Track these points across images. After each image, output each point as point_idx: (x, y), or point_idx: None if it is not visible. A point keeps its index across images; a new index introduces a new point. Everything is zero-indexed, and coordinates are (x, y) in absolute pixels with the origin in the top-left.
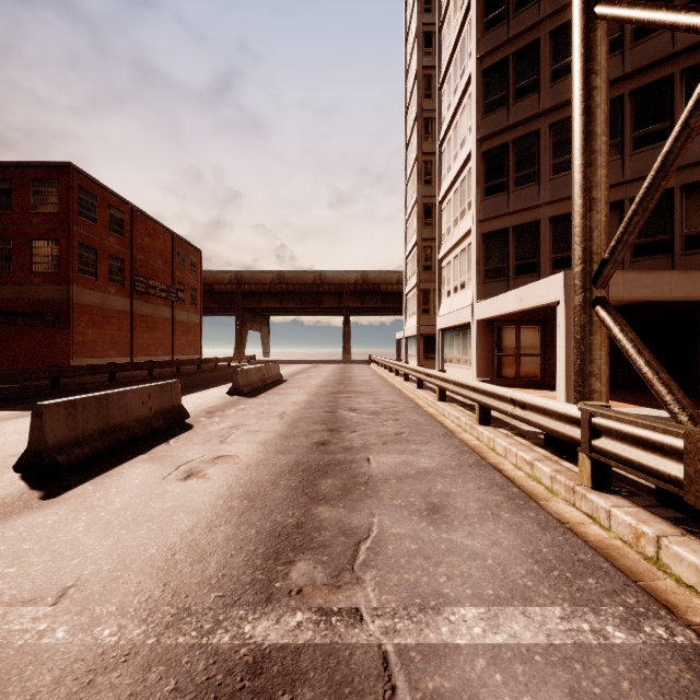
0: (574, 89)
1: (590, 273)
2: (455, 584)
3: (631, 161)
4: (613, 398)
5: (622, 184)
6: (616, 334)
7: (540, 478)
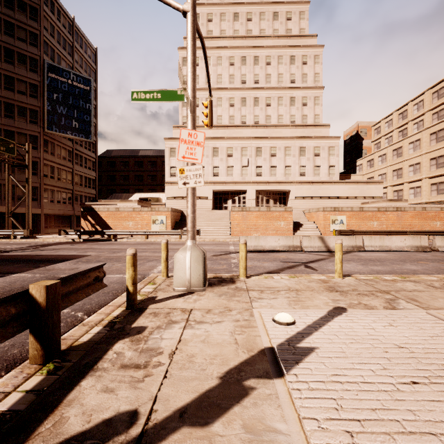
0: (7, 185)
1: (9, 212)
2: (8, 242)
3: (4, 174)
4: (0, 235)
5: (1, 179)
6: (14, 221)
7: (4, 241)
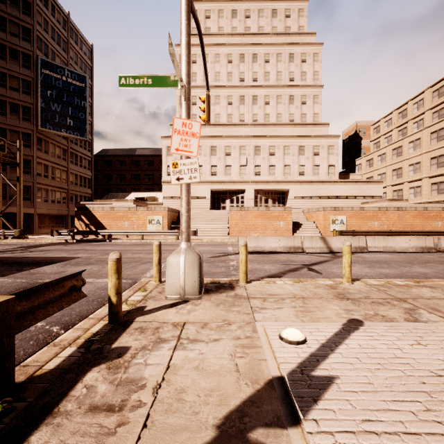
0: None
1: None
2: None
3: None
4: None
5: None
6: (5, 221)
7: None
